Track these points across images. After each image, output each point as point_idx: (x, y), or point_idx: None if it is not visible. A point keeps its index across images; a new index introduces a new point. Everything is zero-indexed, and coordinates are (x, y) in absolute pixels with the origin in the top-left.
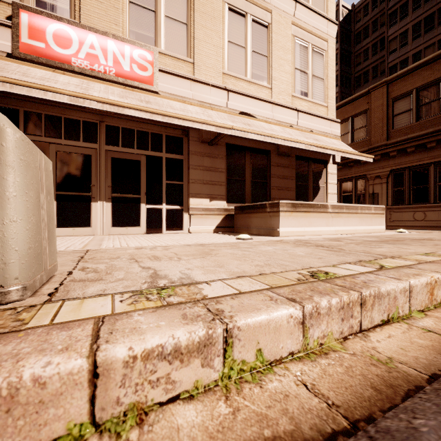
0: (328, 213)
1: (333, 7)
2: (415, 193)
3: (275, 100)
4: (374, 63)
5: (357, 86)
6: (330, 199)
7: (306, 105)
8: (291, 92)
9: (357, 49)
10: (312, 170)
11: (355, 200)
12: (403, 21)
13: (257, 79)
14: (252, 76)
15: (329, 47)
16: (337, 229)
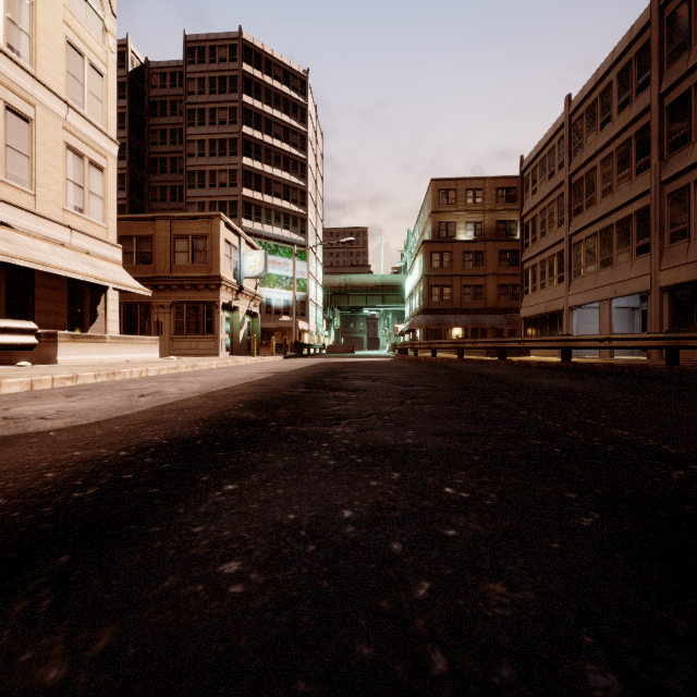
0: (107, 344)
1: (115, 125)
2: (191, 325)
3: (40, 210)
4: (173, 154)
5: (154, 172)
6: (111, 327)
7: (82, 222)
8: (63, 205)
9: (153, 122)
10: (89, 295)
11: (141, 328)
12: (201, 128)
13: (15, 181)
14: (8, 176)
15: (109, 166)
16: (115, 357)
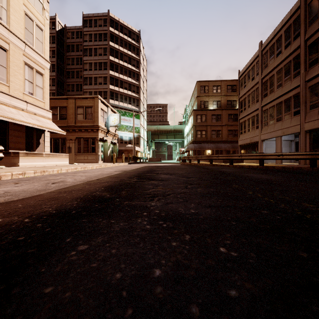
0: (43, 157)
1: (48, 54)
2: (85, 148)
3: (12, 93)
4: (77, 69)
5: (68, 77)
6: (46, 149)
7: (32, 99)
8: (23, 91)
9: (68, 54)
10: (36, 134)
11: (61, 149)
12: (90, 57)
13: None
14: None
15: (45, 73)
16: (48, 163)
